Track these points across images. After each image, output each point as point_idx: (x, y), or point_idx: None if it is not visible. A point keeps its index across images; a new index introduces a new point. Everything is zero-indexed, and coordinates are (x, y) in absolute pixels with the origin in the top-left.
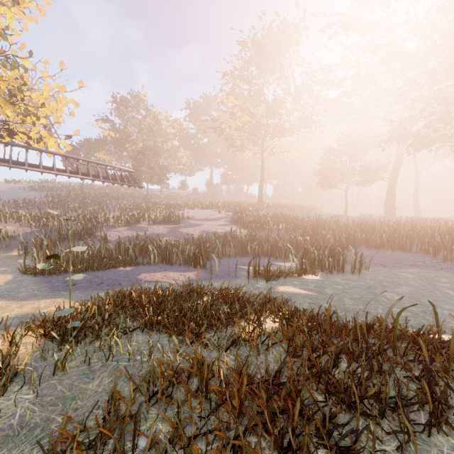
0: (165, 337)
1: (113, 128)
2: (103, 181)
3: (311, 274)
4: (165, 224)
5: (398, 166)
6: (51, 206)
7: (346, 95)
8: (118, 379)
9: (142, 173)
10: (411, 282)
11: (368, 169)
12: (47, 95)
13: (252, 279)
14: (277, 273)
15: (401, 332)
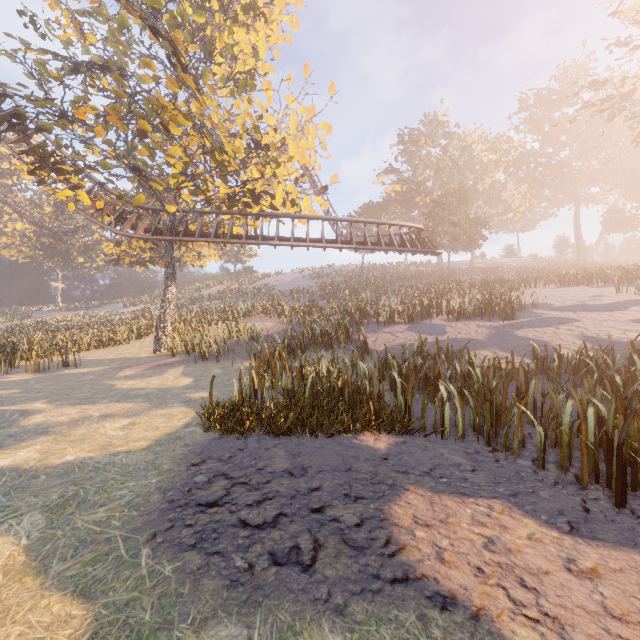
0: None
1: (399, 179)
2: (370, 248)
3: None
4: (481, 319)
5: None
6: (321, 295)
7: None
8: None
9: (439, 235)
10: None
11: None
12: (294, 131)
13: None
14: None
15: None
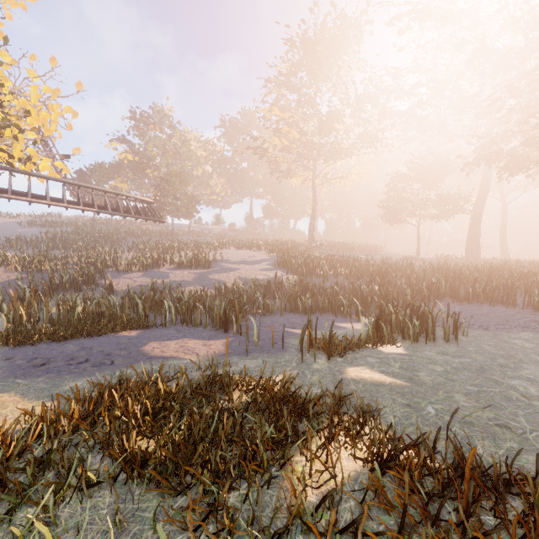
0: (154, 498)
1: (131, 149)
2: (111, 213)
3: (389, 344)
4: (192, 268)
5: (484, 195)
6: (51, 245)
7: (421, 105)
8: None
9: (166, 204)
10: (534, 356)
11: (446, 199)
12: (35, 101)
13: (306, 352)
14: (344, 345)
15: None
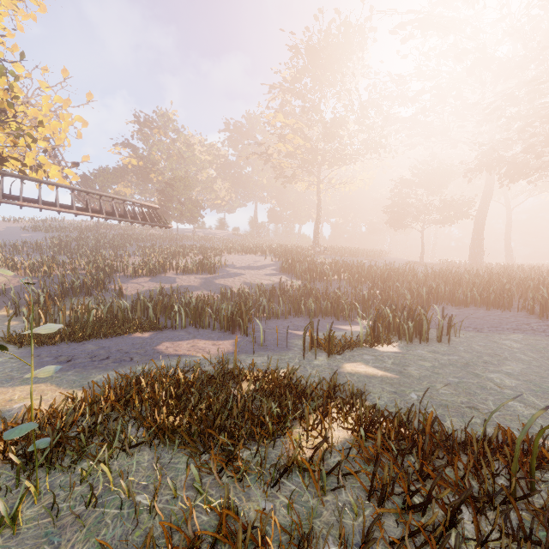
0: (183, 455)
1: (135, 154)
2: (119, 219)
3: (385, 344)
4: (197, 274)
5: (487, 201)
6: (57, 250)
7: (423, 112)
8: (98, 547)
9: (170, 209)
10: (519, 355)
11: (450, 205)
12: (46, 111)
13: (308, 351)
14: (342, 344)
15: (538, 452)
